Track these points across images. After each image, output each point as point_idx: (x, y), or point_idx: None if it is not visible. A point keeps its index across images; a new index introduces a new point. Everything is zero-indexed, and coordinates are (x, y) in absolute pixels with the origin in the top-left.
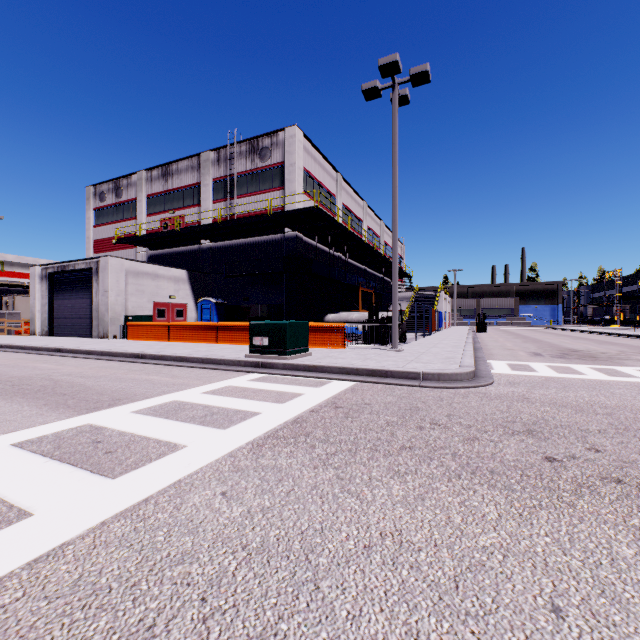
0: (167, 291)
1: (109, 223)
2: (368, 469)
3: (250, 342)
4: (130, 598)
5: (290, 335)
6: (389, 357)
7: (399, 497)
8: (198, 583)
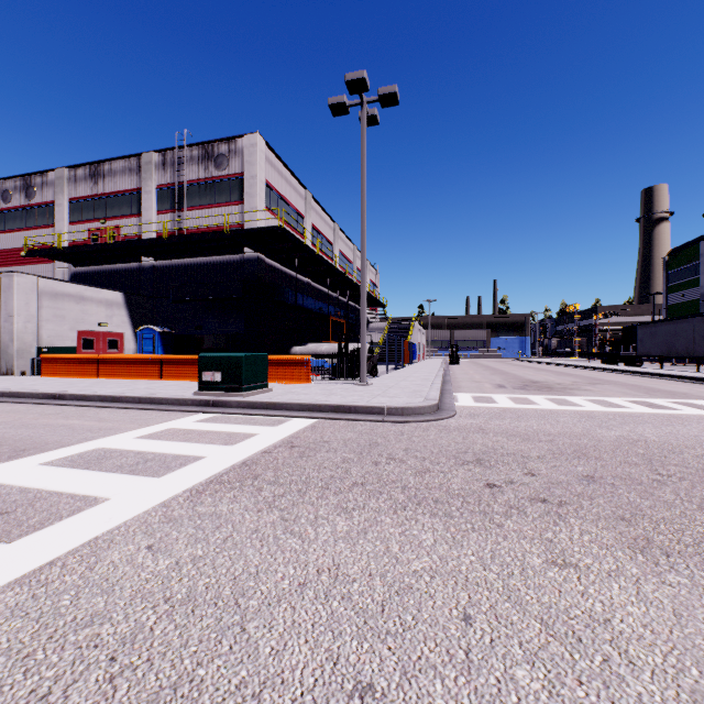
0: (96, 317)
1: (16, 230)
2: (316, 508)
3: (199, 378)
4: (21, 670)
5: (246, 369)
6: (356, 392)
7: (343, 533)
8: (108, 643)
